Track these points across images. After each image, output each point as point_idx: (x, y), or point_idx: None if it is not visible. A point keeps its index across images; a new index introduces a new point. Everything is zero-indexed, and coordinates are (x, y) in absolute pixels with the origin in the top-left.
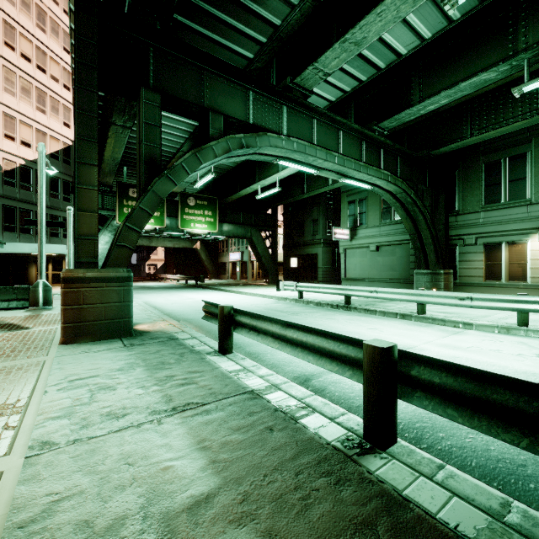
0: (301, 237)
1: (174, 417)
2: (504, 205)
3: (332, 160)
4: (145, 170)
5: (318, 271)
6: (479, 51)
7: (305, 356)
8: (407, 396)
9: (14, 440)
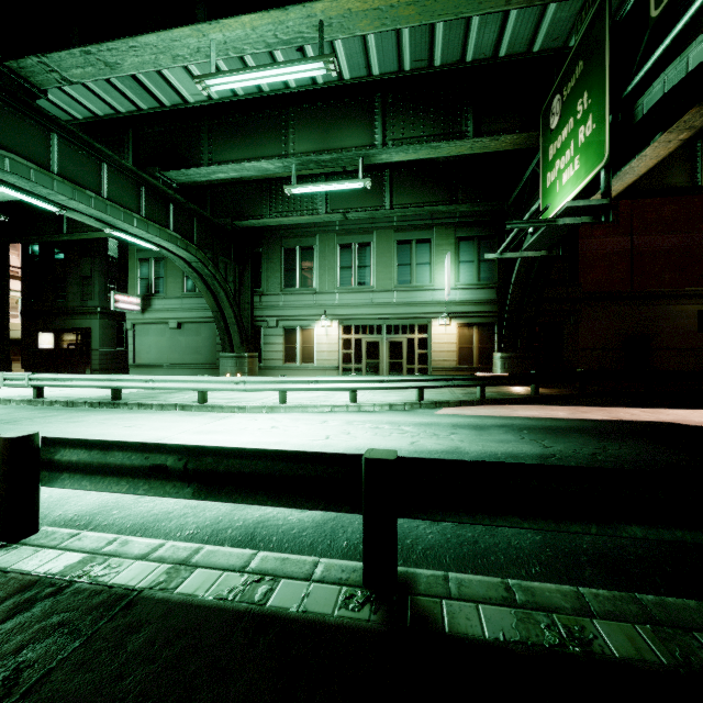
0: (61, 301)
1: None
2: (299, 291)
3: (85, 201)
4: None
5: (93, 355)
6: (262, 138)
7: None
8: (52, 481)
9: None
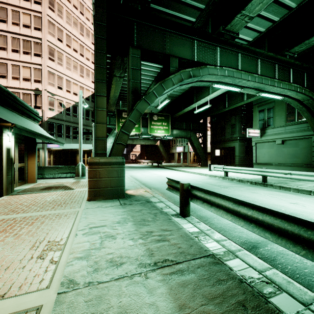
0: (223, 136)
1: (156, 272)
2: None
3: (253, 80)
4: (131, 97)
5: (235, 158)
6: None
7: (261, 232)
8: None
9: (54, 274)
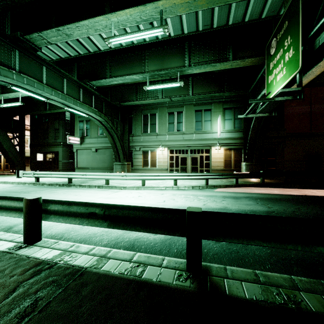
0: (46, 140)
1: None
2: (149, 134)
3: (57, 95)
4: None
5: (59, 163)
6: (133, 65)
7: (1, 213)
8: (47, 218)
9: None
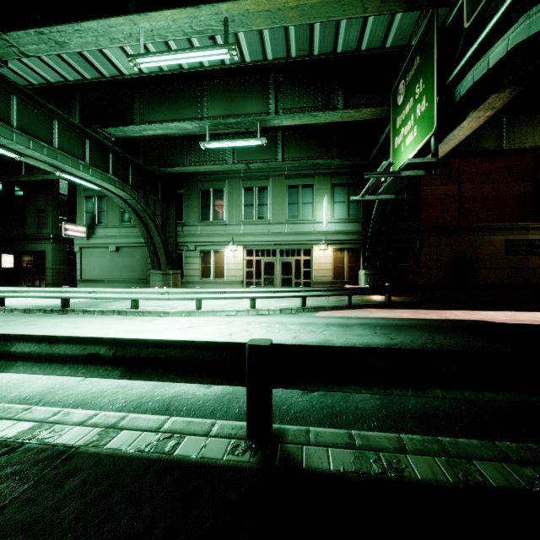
0: (20, 229)
1: None
2: (212, 223)
3: (39, 150)
4: None
5: (47, 272)
6: (182, 104)
7: None
8: (9, 368)
9: None
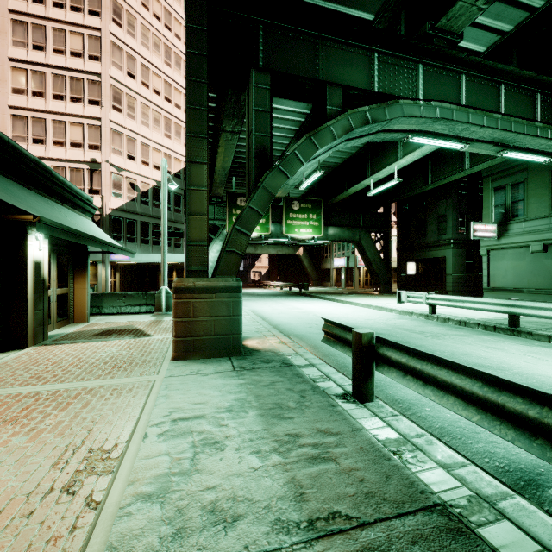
0: (422, 238)
1: (315, 551)
2: None
3: (491, 125)
4: (254, 164)
5: (446, 279)
6: None
7: None
8: None
9: (89, 537)
